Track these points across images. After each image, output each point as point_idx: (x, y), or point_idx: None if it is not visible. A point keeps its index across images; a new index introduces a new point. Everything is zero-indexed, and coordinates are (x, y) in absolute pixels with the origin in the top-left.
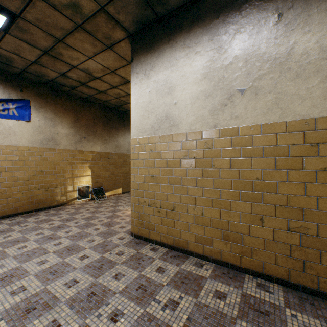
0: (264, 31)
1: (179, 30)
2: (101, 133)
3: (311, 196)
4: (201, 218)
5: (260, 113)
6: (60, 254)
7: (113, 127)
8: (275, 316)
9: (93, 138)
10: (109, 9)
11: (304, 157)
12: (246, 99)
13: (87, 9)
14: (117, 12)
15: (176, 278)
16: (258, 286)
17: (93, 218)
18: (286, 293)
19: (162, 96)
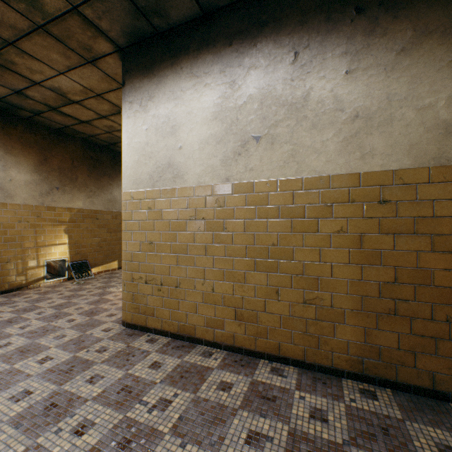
0: (281, 70)
1: (185, 53)
2: (85, 181)
3: (326, 263)
4: (211, 295)
5: (276, 166)
6: (7, 358)
7: (104, 173)
8: (282, 400)
9: (71, 188)
10: (86, 12)
11: (320, 218)
12: (262, 148)
13: (52, 7)
14: (97, 17)
15: (174, 373)
16: (272, 371)
17: (68, 306)
18: (301, 375)
19: (164, 136)
